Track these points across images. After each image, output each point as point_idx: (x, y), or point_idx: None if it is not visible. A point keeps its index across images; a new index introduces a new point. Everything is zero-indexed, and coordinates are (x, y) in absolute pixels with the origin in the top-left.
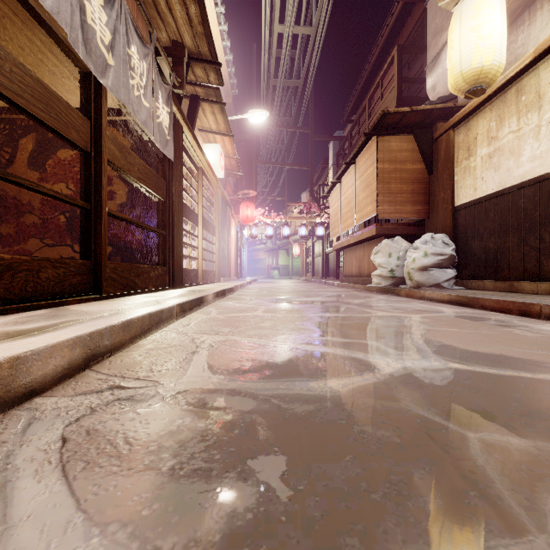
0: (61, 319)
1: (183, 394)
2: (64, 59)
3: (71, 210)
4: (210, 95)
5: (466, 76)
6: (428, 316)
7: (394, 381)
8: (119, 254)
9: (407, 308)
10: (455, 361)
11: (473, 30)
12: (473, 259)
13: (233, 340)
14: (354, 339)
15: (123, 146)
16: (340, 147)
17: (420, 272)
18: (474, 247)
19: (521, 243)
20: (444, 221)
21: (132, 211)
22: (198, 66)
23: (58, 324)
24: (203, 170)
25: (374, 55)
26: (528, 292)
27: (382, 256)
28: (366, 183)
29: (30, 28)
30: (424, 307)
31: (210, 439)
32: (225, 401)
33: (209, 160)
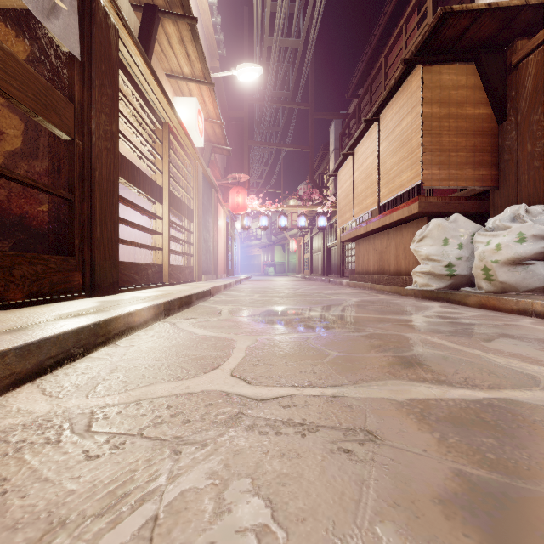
0: None
1: None
2: None
3: None
4: (174, 4)
5: None
6: None
7: None
8: (5, 237)
9: None
10: None
11: None
12: None
13: None
14: None
15: None
16: (345, 124)
17: (510, 268)
18: None
19: None
20: (534, 187)
21: (27, 164)
22: None
23: None
24: (170, 127)
25: (391, 2)
26: None
27: (433, 243)
28: (400, 141)
29: None
30: None
31: None
32: None
33: (182, 119)
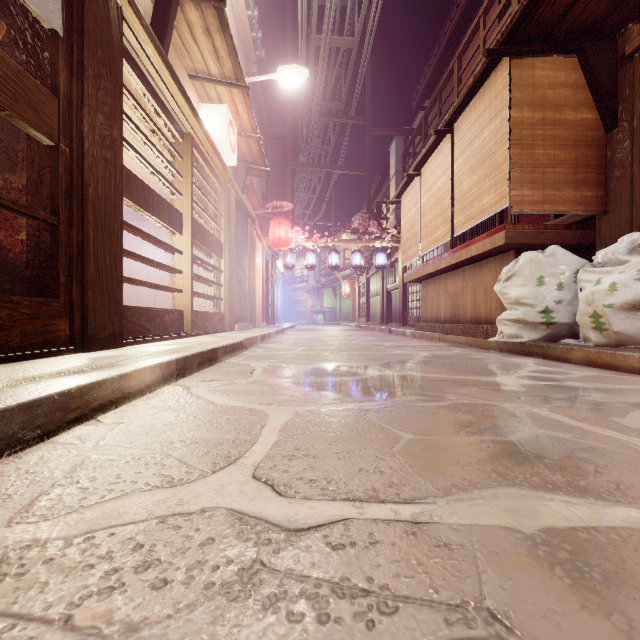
0: None
1: None
2: None
3: None
4: None
5: None
6: None
7: None
8: None
9: None
10: None
11: None
12: None
13: None
14: None
15: None
16: (409, 142)
17: (629, 314)
18: None
19: None
20: None
21: (1, 179)
22: None
23: None
24: (193, 140)
25: None
26: None
27: (524, 283)
28: (480, 155)
29: None
30: None
31: None
32: None
33: (209, 131)
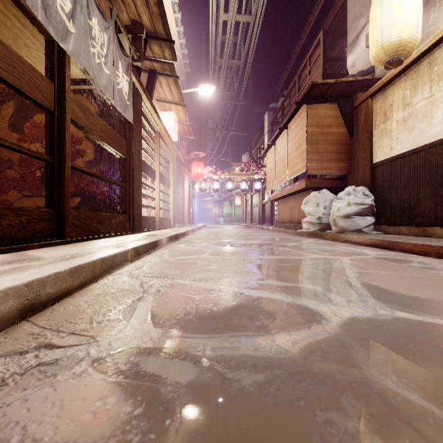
0: (9, 265)
1: (116, 357)
2: (35, 33)
3: (46, 166)
4: (166, 70)
5: (386, 48)
6: (356, 258)
7: (347, 337)
8: (87, 204)
9: (336, 251)
10: (401, 309)
11: (393, 8)
12: (390, 208)
13: (180, 284)
14: (294, 282)
15: (86, 108)
16: (274, 116)
17: (344, 219)
18: (390, 197)
19: (433, 194)
20: (364, 176)
21: (98, 167)
22: (154, 44)
23: (0, 272)
24: (160, 134)
25: (302, 40)
26: (441, 237)
27: (311, 206)
28: (297, 144)
29: (3, 4)
30: (350, 249)
31: (133, 439)
32: (161, 368)
33: (165, 125)
